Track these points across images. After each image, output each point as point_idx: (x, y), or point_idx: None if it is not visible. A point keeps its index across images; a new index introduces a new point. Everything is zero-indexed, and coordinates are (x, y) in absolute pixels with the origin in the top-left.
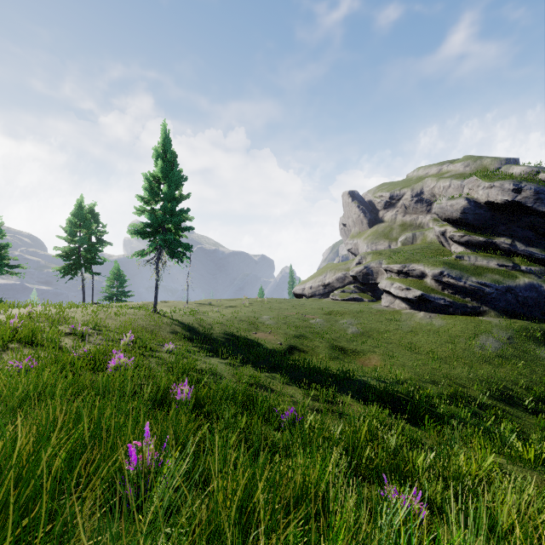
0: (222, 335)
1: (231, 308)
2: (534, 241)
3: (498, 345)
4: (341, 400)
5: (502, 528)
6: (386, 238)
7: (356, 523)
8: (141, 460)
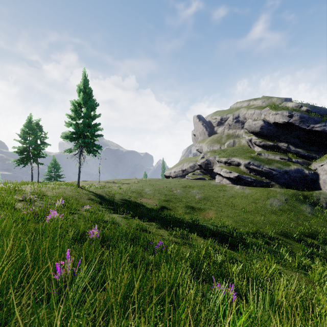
0: (120, 200)
1: (126, 184)
2: (299, 145)
3: (280, 203)
4: (191, 237)
5: (278, 303)
6: (218, 143)
7: (194, 303)
8: (64, 272)
